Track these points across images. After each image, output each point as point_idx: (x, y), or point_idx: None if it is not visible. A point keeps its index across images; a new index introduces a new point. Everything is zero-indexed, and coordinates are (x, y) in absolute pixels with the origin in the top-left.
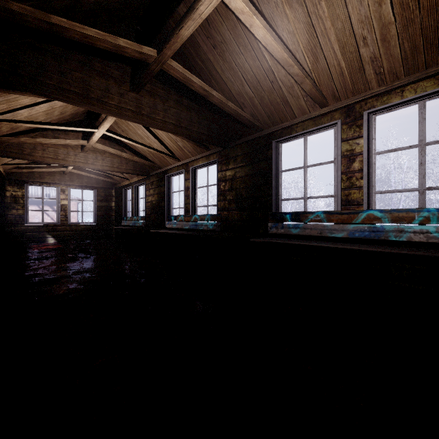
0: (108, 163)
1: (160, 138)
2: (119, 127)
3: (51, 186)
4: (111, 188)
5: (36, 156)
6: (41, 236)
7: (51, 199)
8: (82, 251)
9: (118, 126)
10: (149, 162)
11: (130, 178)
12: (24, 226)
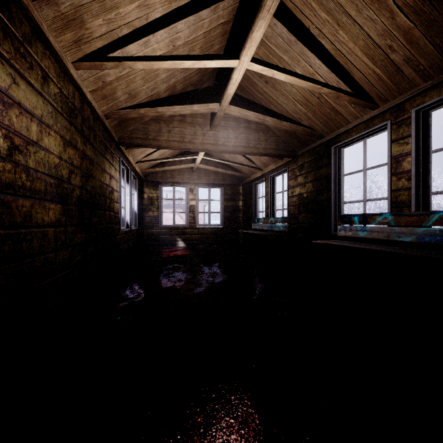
0: (242, 142)
1: (341, 65)
2: (262, 75)
3: (181, 185)
4: (238, 184)
5: (161, 141)
6: (172, 239)
7: (183, 203)
8: (211, 264)
9: (260, 75)
10: (305, 128)
11: (263, 167)
12: (158, 229)
